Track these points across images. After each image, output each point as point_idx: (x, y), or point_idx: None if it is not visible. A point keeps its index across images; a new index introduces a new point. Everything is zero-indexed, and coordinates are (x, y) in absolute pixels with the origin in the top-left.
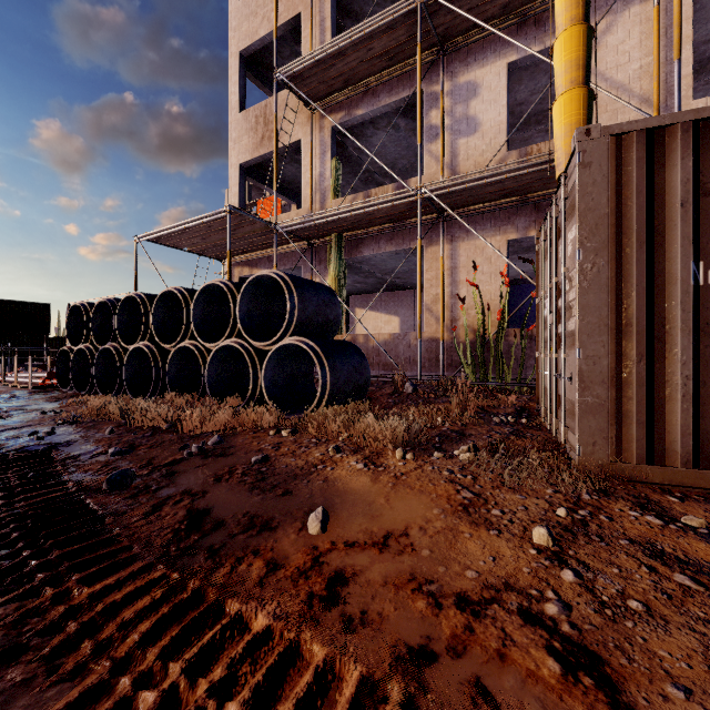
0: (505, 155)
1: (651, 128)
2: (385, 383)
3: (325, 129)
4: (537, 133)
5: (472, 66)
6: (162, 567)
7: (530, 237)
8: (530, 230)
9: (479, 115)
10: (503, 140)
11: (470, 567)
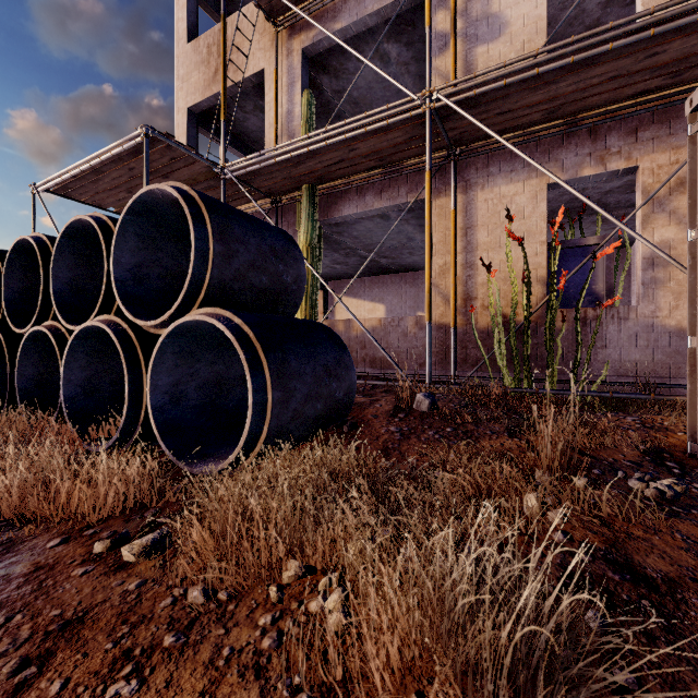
0: None
1: None
2: (375, 386)
3: (294, 52)
4: None
5: None
6: None
7: (581, 179)
8: (583, 167)
9: (506, 11)
10: (541, 42)
11: None
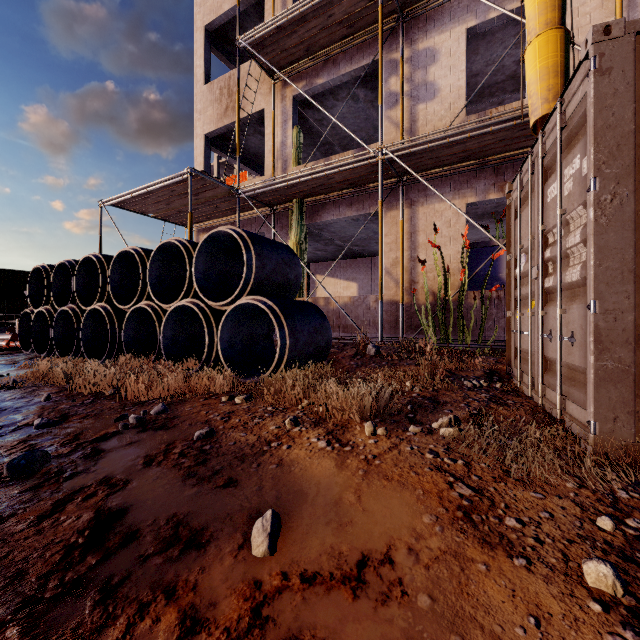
0: (464, 120)
1: None
2: (345, 345)
3: (287, 98)
4: (490, 106)
5: (431, 32)
6: (13, 632)
7: (489, 201)
8: (489, 193)
9: (438, 81)
10: (462, 104)
11: (503, 639)
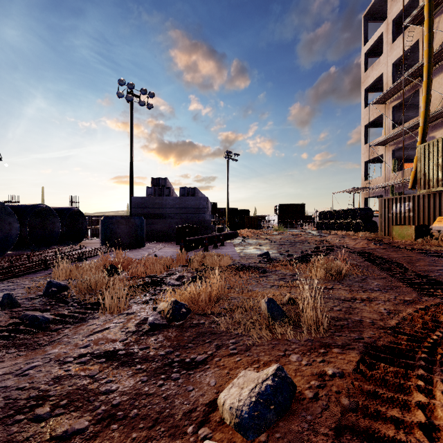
0: None
1: (384, 198)
2: None
3: (390, 151)
4: None
5: (433, 131)
6: None
7: None
8: None
9: None
10: None
11: None
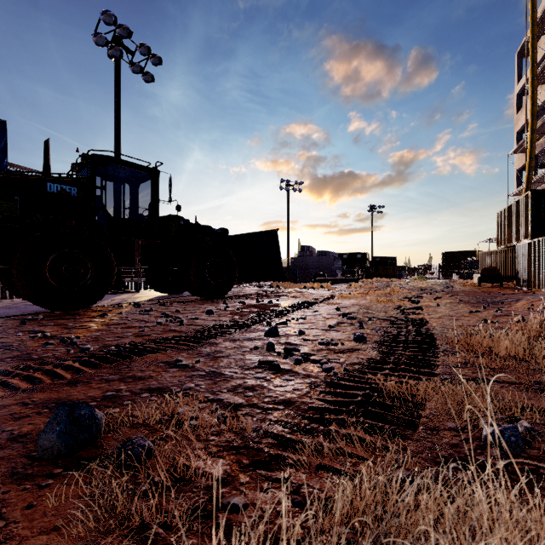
0: None
1: (482, 252)
2: None
3: None
4: None
5: None
6: None
7: None
8: None
9: None
10: None
11: None
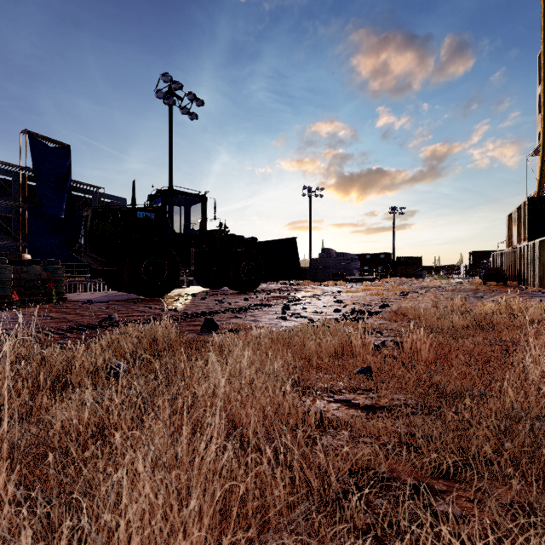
0: None
1: (494, 253)
2: None
3: None
4: None
5: None
6: None
7: None
8: None
9: None
10: None
11: None
